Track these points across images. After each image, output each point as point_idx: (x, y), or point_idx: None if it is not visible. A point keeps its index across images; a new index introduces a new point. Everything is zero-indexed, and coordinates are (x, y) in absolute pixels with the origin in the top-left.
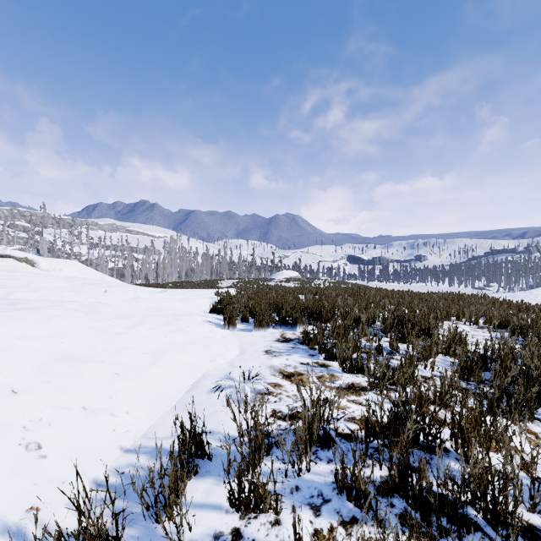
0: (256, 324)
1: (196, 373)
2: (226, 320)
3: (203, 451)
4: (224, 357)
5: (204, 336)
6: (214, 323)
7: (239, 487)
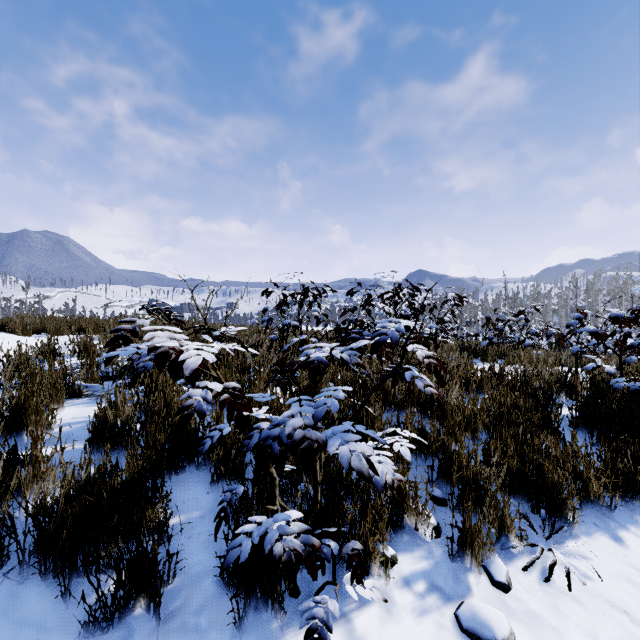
0: (54, 330)
1: (15, 348)
2: (20, 328)
3: (55, 354)
4: (33, 344)
5: (3, 336)
6: (2, 332)
7: (84, 348)
